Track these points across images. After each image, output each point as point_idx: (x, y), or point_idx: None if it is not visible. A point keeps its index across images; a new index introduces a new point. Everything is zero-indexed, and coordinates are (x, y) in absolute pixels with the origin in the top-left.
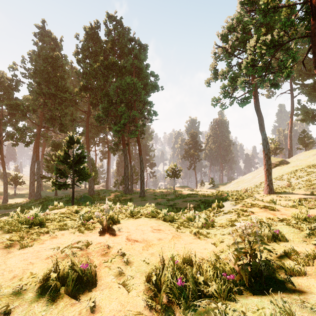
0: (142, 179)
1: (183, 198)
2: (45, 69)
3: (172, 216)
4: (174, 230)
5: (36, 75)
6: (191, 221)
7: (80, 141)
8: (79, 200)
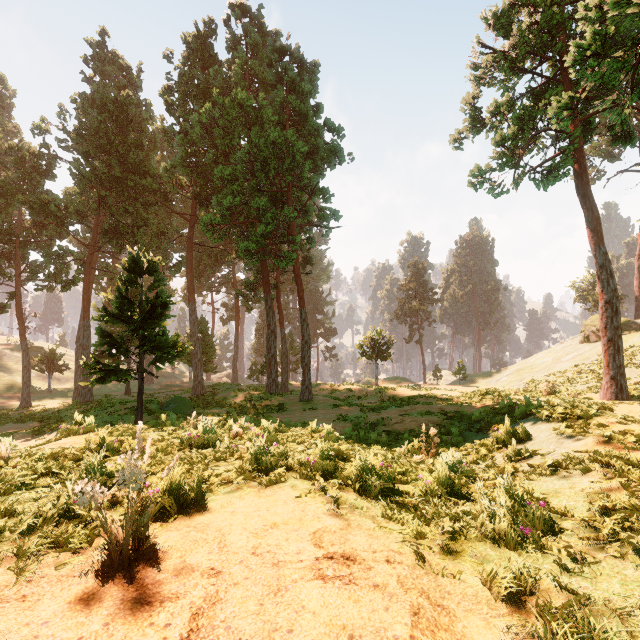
0: (307, 361)
1: (402, 407)
2: (102, 127)
3: (387, 476)
4: (410, 562)
5: (84, 140)
6: (454, 495)
7: (157, 270)
8: (163, 407)
